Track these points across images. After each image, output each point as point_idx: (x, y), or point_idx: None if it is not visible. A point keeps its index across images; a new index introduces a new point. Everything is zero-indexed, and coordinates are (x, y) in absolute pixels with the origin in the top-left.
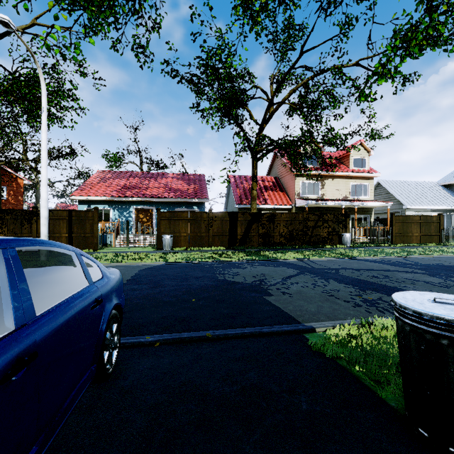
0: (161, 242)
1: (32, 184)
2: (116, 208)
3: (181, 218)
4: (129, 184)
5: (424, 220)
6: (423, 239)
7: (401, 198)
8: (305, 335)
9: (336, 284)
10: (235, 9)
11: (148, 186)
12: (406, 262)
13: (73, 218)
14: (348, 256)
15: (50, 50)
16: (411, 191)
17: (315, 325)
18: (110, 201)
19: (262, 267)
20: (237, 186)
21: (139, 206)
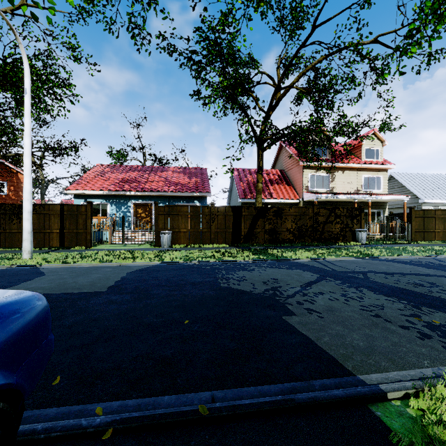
0: (159, 238)
1: (37, 181)
2: (114, 203)
3: (181, 212)
4: (128, 177)
5: None
6: None
7: (416, 191)
8: (372, 408)
9: (374, 295)
10: None
11: (147, 180)
12: (442, 264)
13: (65, 213)
14: (368, 255)
15: (12, 2)
16: (427, 185)
17: (378, 380)
18: (107, 195)
19: (273, 270)
20: (241, 180)
21: (137, 201)
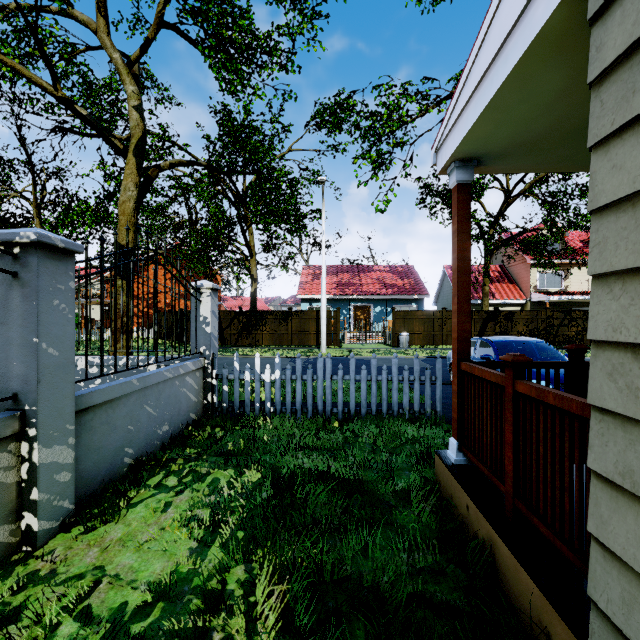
0: (396, 340)
1: None
2: (335, 306)
3: (415, 316)
4: (341, 280)
5: None
6: None
7: None
8: None
9: None
10: None
11: (362, 283)
12: None
13: (320, 318)
14: None
15: (382, 212)
16: None
17: None
18: (329, 299)
19: None
20: None
21: (357, 304)
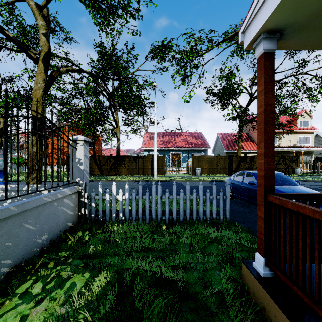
0: (194, 171)
1: None
2: (162, 153)
3: (204, 159)
4: (165, 140)
5: None
6: None
7: None
8: None
9: None
10: (234, 51)
11: (176, 141)
12: None
13: (153, 160)
14: (302, 180)
15: (187, 102)
16: None
17: None
18: (159, 149)
19: None
20: (224, 140)
21: (173, 152)
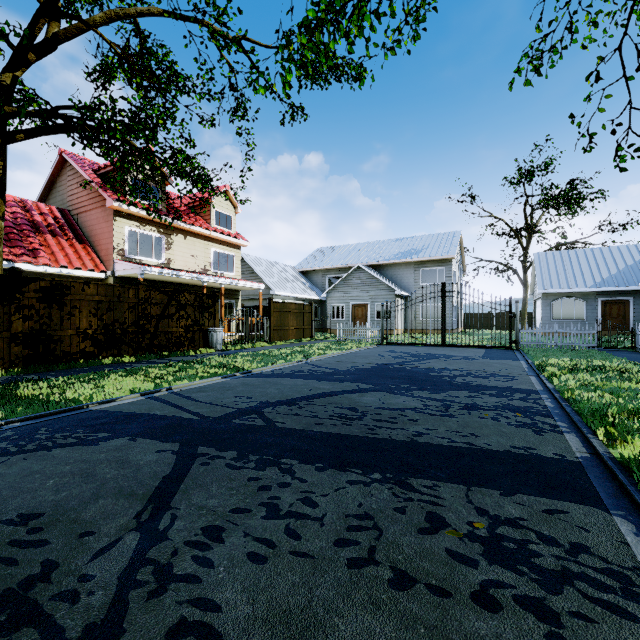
0: None
1: None
2: None
3: None
4: None
5: (299, 310)
6: (299, 333)
7: (268, 280)
8: None
9: (323, 477)
10: None
11: None
12: (324, 371)
13: None
14: (238, 369)
15: None
16: (276, 274)
17: None
18: None
19: (25, 463)
20: None
21: None
